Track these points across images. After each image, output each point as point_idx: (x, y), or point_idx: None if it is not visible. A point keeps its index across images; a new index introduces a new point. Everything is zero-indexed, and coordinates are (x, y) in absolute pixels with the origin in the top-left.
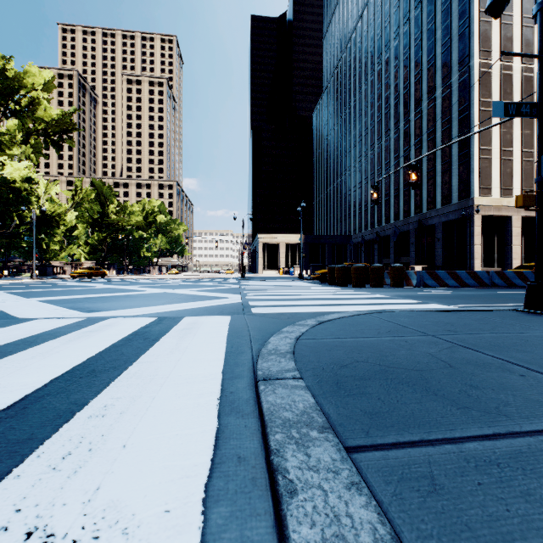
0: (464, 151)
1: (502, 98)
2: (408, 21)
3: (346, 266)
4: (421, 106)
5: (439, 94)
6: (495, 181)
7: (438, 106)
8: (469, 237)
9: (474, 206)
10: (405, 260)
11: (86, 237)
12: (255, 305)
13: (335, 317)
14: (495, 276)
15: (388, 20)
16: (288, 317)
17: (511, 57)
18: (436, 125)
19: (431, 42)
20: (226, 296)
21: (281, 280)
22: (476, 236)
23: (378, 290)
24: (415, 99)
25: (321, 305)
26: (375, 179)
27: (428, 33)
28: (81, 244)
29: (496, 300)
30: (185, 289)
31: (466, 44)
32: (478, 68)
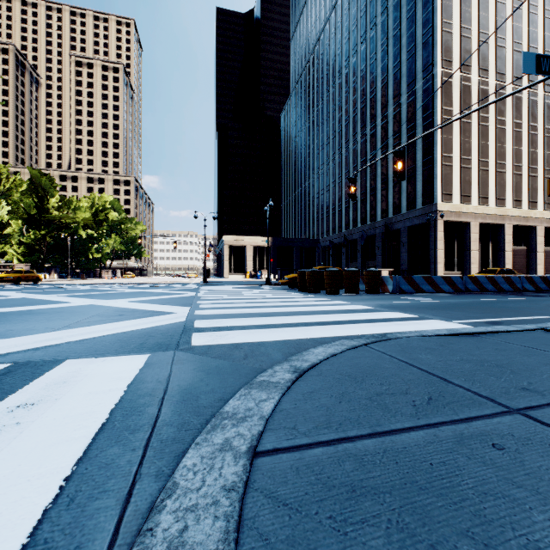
0: (428, 157)
1: (462, 108)
2: (375, 26)
3: (318, 271)
4: (387, 111)
5: (405, 100)
6: (456, 187)
7: (403, 112)
8: (434, 241)
9: (437, 212)
10: (372, 264)
11: (20, 235)
12: (202, 328)
13: (321, 357)
14: (469, 281)
15: (355, 24)
16: (244, 355)
17: (469, 69)
18: (401, 131)
19: (397, 49)
20: (169, 310)
21: (246, 285)
22: (439, 241)
23: (356, 298)
24: (381, 104)
25: (294, 325)
26: (343, 182)
27: (394, 39)
28: (14, 244)
29: (495, 312)
30: (122, 299)
31: (429, 52)
32: (440, 76)
